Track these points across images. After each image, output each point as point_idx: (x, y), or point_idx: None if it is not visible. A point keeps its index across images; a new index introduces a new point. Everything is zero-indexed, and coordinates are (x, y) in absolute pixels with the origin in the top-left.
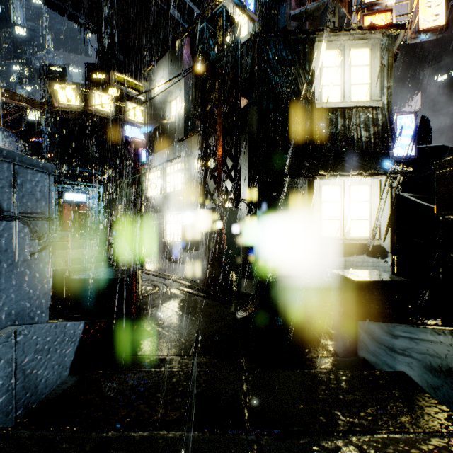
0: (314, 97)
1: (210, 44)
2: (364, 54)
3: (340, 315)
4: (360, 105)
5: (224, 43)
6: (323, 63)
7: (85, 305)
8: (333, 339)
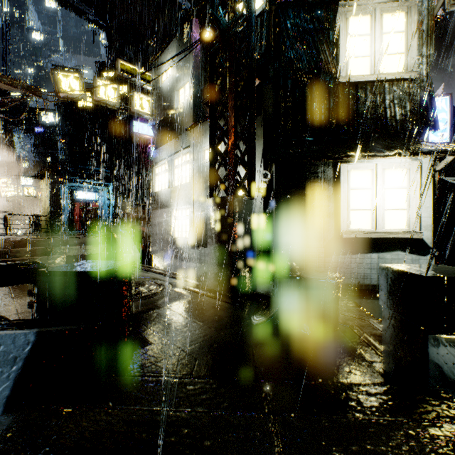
0: (339, 70)
1: (220, 14)
2: (399, 18)
3: (396, 324)
4: (394, 78)
5: (237, 7)
6: (349, 31)
7: (56, 306)
8: (383, 355)
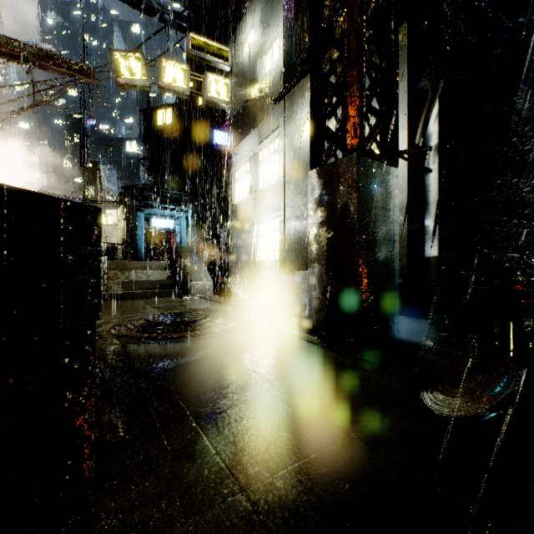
0: None
1: None
2: None
3: None
4: None
5: None
6: None
7: None
8: None
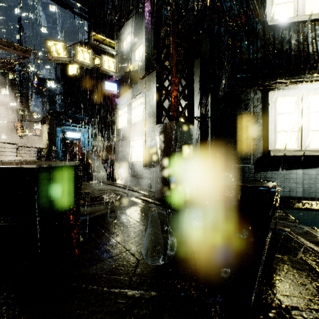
0: (266, 16)
1: None
2: None
3: None
4: (316, 18)
5: None
6: None
7: None
8: None
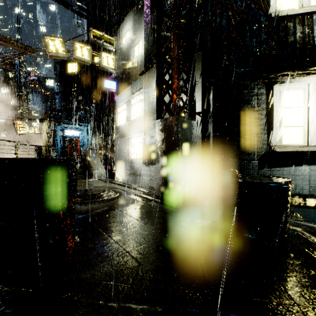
0: (270, 7)
1: None
2: None
3: None
4: None
5: None
6: None
7: None
8: None
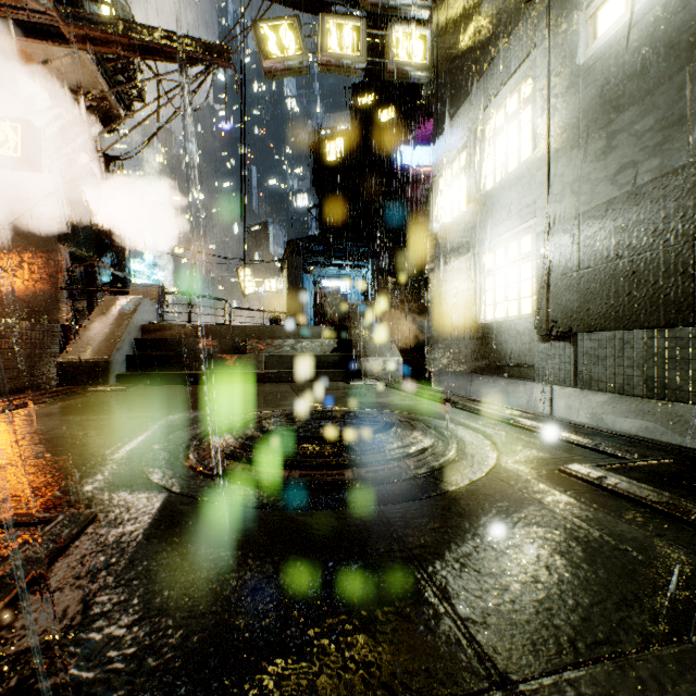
0: None
1: None
2: None
3: None
4: None
5: None
6: None
7: None
8: None
